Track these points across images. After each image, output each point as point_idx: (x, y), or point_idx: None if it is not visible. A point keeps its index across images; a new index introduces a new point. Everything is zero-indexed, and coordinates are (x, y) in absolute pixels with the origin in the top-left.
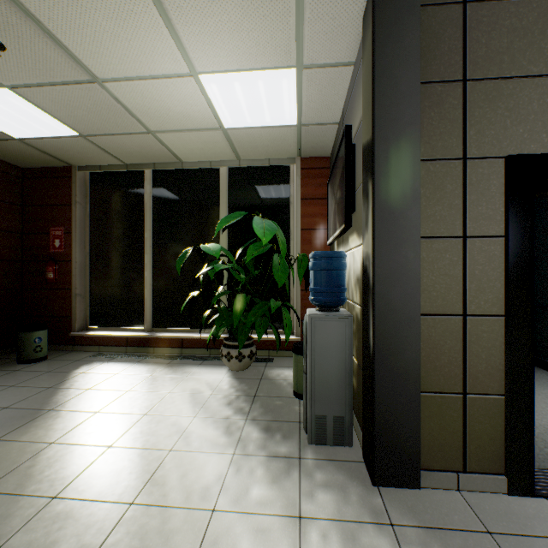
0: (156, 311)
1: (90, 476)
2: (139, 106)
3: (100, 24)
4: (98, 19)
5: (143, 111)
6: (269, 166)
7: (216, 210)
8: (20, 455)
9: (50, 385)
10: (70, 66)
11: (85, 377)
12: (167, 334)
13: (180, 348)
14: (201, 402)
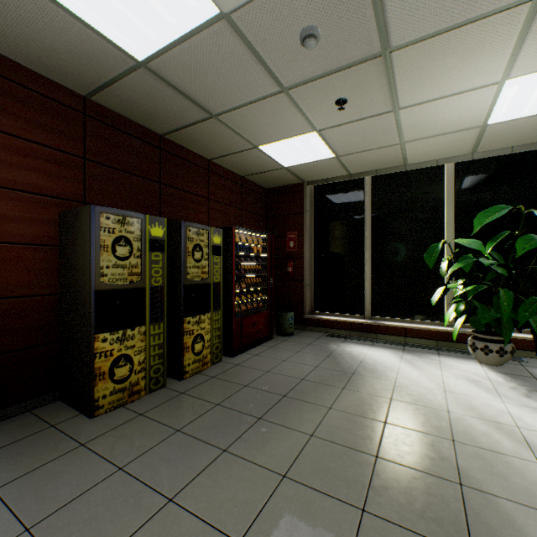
0: (374, 301)
1: (462, 431)
2: (412, 123)
3: (445, 63)
4: (447, 60)
5: (412, 126)
6: (507, 154)
7: (438, 206)
8: (377, 402)
9: (325, 354)
10: (383, 104)
11: (343, 351)
12: (389, 323)
13: (402, 336)
14: (491, 390)
